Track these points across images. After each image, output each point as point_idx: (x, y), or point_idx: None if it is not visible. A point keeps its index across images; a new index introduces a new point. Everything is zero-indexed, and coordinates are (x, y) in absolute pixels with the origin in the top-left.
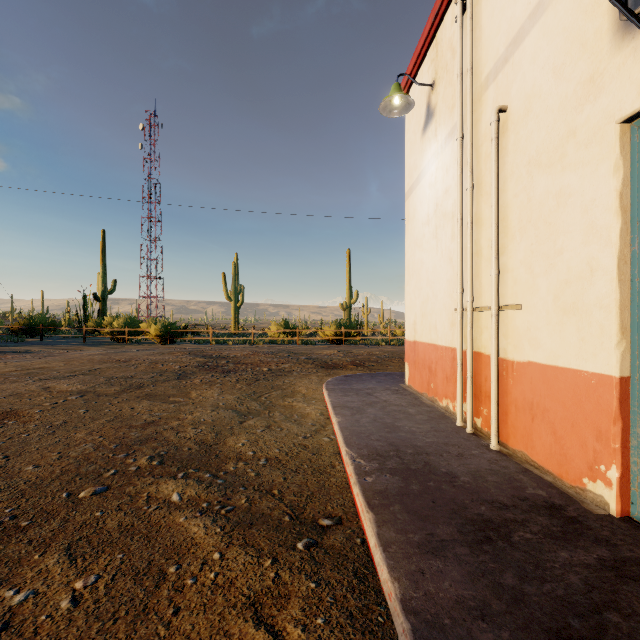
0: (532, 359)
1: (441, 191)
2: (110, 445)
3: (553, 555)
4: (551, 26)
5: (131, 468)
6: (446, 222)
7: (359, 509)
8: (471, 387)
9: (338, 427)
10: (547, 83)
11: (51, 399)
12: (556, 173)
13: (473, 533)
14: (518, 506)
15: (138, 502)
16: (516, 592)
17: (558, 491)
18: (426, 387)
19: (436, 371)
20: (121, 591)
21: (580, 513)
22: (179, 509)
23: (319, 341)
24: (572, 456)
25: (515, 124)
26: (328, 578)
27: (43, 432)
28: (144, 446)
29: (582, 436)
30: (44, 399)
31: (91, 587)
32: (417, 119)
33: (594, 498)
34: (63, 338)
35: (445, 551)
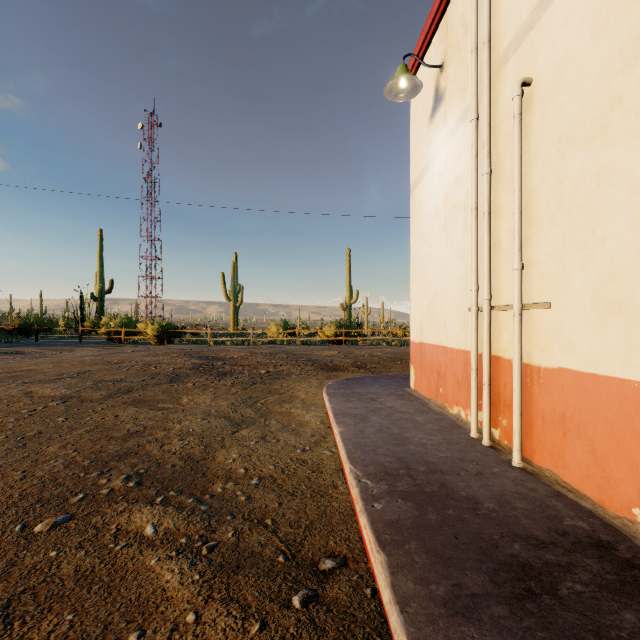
0: (564, 365)
1: (451, 180)
2: (83, 461)
3: (616, 618)
4: None
5: (103, 491)
6: (457, 214)
7: (367, 546)
8: (488, 395)
9: (340, 439)
10: (584, 46)
11: (30, 405)
12: (596, 149)
13: (510, 583)
14: (558, 543)
15: (104, 537)
16: None
17: (602, 522)
18: (434, 392)
19: (446, 375)
20: None
21: (635, 554)
22: (152, 547)
23: (319, 341)
24: (617, 481)
25: (542, 98)
26: None
27: (12, 445)
28: (122, 462)
29: (631, 458)
30: (23, 405)
31: None
32: (424, 105)
33: None
34: (59, 338)
35: (479, 612)
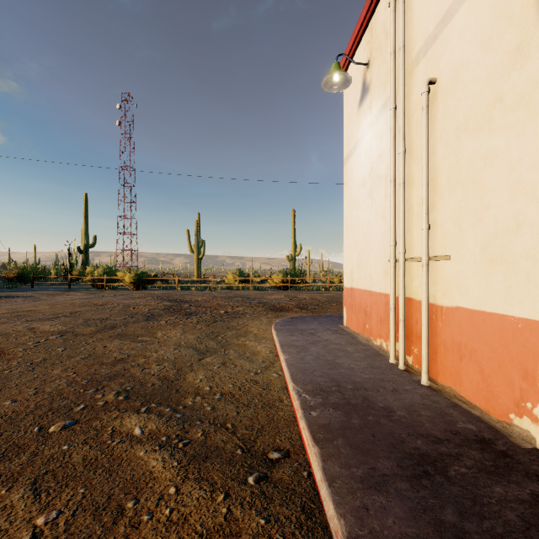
0: (460, 304)
1: (375, 156)
2: (82, 381)
3: (488, 490)
4: (478, 3)
5: (99, 403)
6: (380, 183)
7: (305, 443)
8: (403, 329)
9: (285, 364)
10: (474, 55)
11: (34, 338)
12: (483, 136)
13: (412, 467)
14: (451, 440)
15: (103, 436)
16: (457, 530)
17: (486, 425)
18: (362, 328)
19: (371, 314)
20: (80, 527)
21: (509, 447)
22: (140, 443)
23: (268, 287)
24: (499, 393)
25: (444, 94)
26: (277, 514)
27: (24, 369)
28: (112, 382)
29: (509, 375)
30: (28, 338)
31: (52, 523)
32: (354, 94)
33: (520, 432)
34: (51, 285)
35: (387, 486)
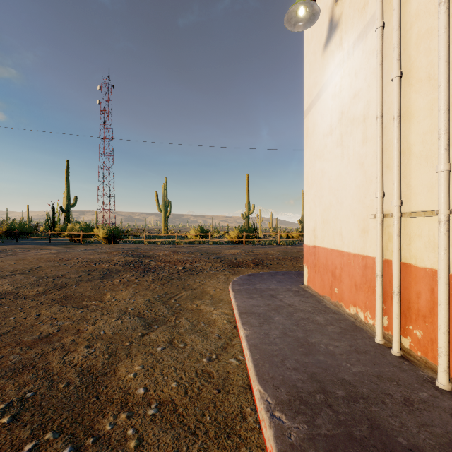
0: None
1: (348, 97)
2: None
3: None
4: None
5: None
6: (355, 127)
7: None
8: (399, 303)
9: (246, 345)
10: None
11: None
12: None
13: None
14: None
15: None
16: None
17: None
18: (328, 291)
19: (341, 277)
20: None
21: None
22: None
23: (226, 242)
24: None
25: None
26: None
27: None
28: (12, 381)
29: None
30: None
31: None
32: (317, 39)
33: None
34: (36, 239)
35: None
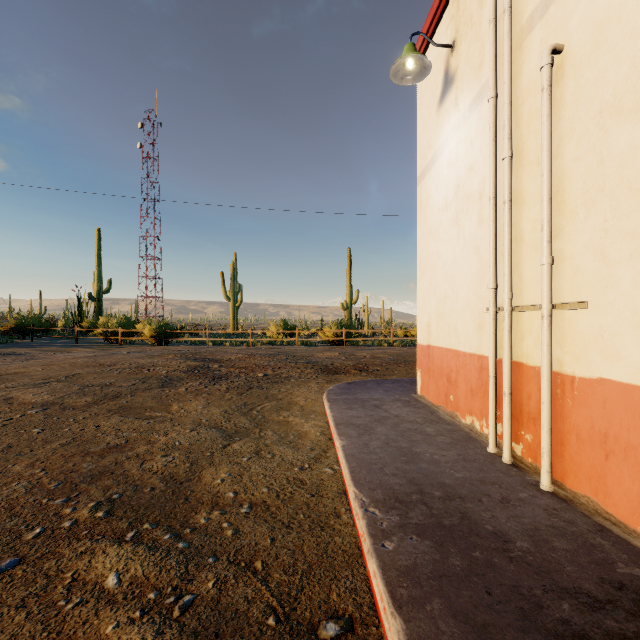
0: (606, 375)
1: (464, 169)
2: (50, 484)
3: None
4: None
5: (65, 523)
6: (471, 205)
7: (379, 604)
8: (509, 406)
9: (343, 454)
10: None
11: (7, 414)
12: None
13: None
14: (617, 602)
15: (55, 590)
16: None
17: None
18: (443, 399)
19: (457, 381)
20: None
21: None
22: (111, 605)
23: (319, 342)
24: None
25: (576, 65)
26: None
27: None
28: (94, 485)
29: None
30: None
31: None
32: (432, 90)
33: None
34: (56, 339)
35: None
